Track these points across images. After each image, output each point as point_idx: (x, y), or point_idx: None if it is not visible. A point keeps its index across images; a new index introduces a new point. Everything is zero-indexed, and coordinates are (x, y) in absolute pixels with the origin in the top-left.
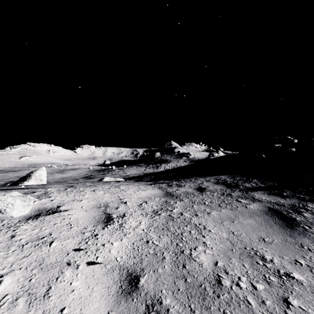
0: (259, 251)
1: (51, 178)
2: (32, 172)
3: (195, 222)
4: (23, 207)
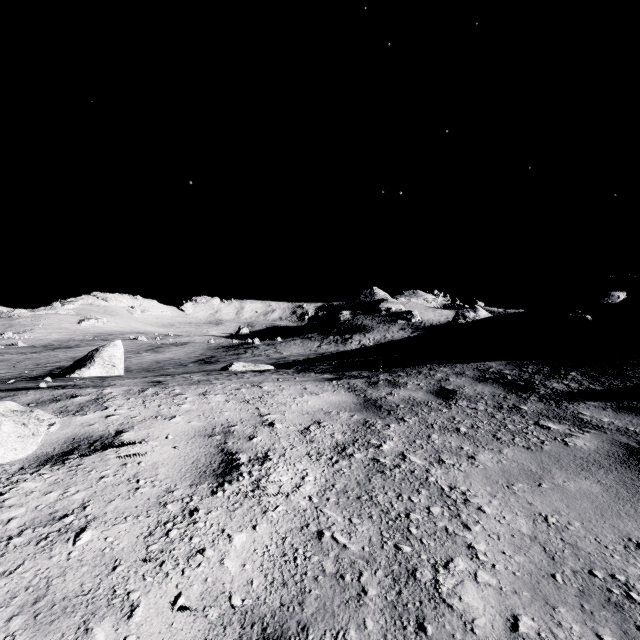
0: (637, 587)
1: (135, 361)
2: (96, 350)
3: (439, 483)
4: (21, 439)
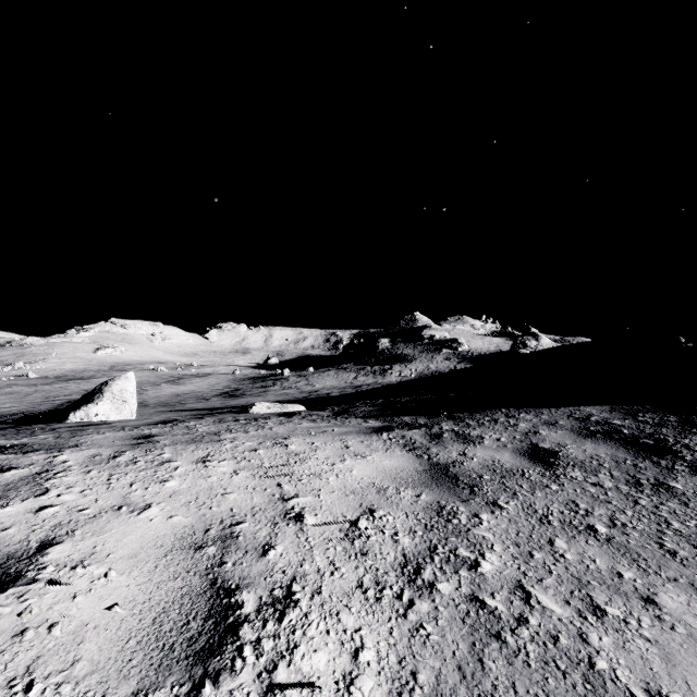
0: None
1: (153, 394)
2: (105, 383)
3: (623, 679)
4: None
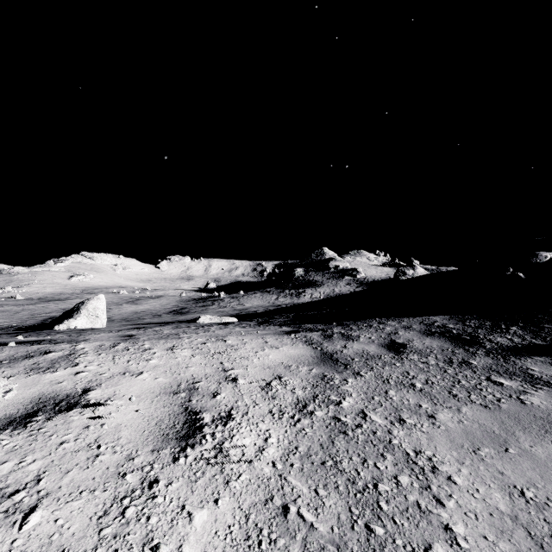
0: None
1: (117, 312)
2: (82, 303)
3: (404, 446)
4: None
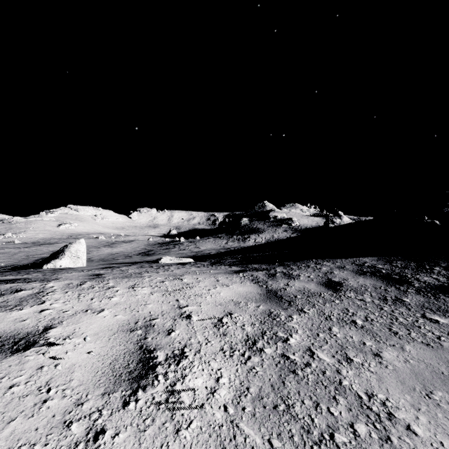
0: None
1: (96, 254)
2: (66, 246)
3: (355, 388)
4: None
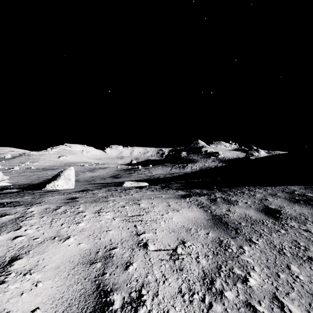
0: None
1: (82, 176)
2: (61, 171)
3: None
4: None
